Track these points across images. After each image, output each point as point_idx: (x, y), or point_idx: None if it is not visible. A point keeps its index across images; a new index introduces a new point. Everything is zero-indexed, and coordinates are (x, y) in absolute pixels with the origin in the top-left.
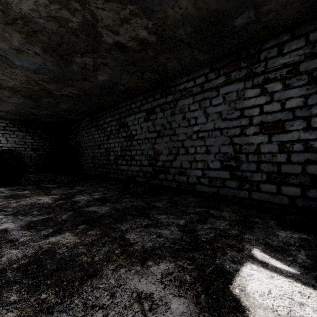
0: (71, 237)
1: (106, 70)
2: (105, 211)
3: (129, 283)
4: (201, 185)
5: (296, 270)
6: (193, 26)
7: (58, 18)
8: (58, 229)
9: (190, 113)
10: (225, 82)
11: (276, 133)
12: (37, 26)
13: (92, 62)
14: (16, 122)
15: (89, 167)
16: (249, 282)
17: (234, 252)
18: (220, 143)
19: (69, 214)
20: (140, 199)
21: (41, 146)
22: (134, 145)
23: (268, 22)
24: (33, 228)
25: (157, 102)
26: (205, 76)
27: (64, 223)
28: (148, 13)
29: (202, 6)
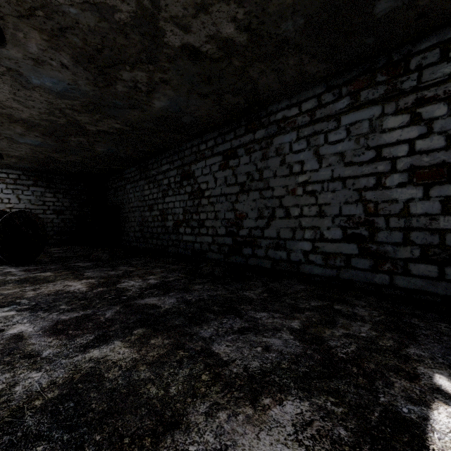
0: (124, 349)
1: (166, 91)
2: (171, 304)
3: (241, 443)
4: (311, 265)
5: None
6: (308, 15)
7: (98, 5)
8: (101, 334)
9: (293, 156)
10: (349, 106)
11: (437, 184)
12: (67, 20)
13: (146, 79)
14: (31, 172)
15: (136, 238)
16: None
17: (404, 382)
18: (341, 200)
19: (116, 310)
20: (220, 286)
21: (67, 208)
22: (204, 205)
23: (429, 6)
24: (62, 332)
25: (239, 140)
26: (317, 98)
27: (110, 324)
28: None
29: None
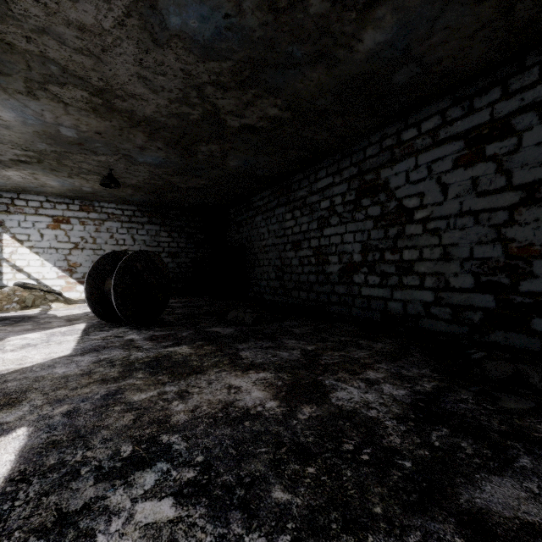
0: None
1: None
2: None
3: None
4: None
5: None
6: None
7: None
8: None
9: None
10: None
11: None
12: None
13: None
14: (146, 207)
15: (271, 288)
16: None
17: None
18: None
19: None
20: None
21: (183, 249)
22: (412, 236)
23: None
24: None
25: (520, 98)
26: None
27: None
28: None
29: None
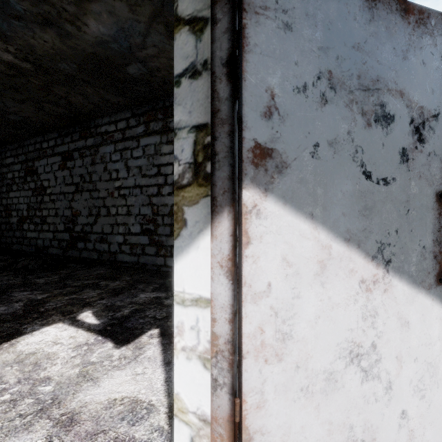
0: None
1: None
2: None
3: None
4: (123, 254)
5: (101, 321)
6: (77, 63)
7: None
8: None
9: (112, 164)
10: (144, 132)
11: None
12: None
13: None
14: None
15: None
16: (32, 337)
17: (58, 317)
18: (140, 203)
19: None
20: (21, 277)
21: None
22: (46, 202)
23: (166, 78)
24: None
25: (75, 144)
26: (127, 121)
27: None
28: (1, 36)
29: (75, 46)
